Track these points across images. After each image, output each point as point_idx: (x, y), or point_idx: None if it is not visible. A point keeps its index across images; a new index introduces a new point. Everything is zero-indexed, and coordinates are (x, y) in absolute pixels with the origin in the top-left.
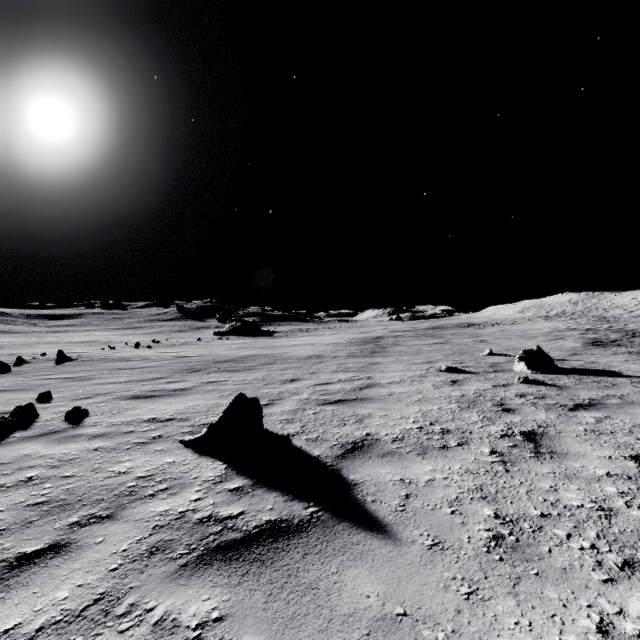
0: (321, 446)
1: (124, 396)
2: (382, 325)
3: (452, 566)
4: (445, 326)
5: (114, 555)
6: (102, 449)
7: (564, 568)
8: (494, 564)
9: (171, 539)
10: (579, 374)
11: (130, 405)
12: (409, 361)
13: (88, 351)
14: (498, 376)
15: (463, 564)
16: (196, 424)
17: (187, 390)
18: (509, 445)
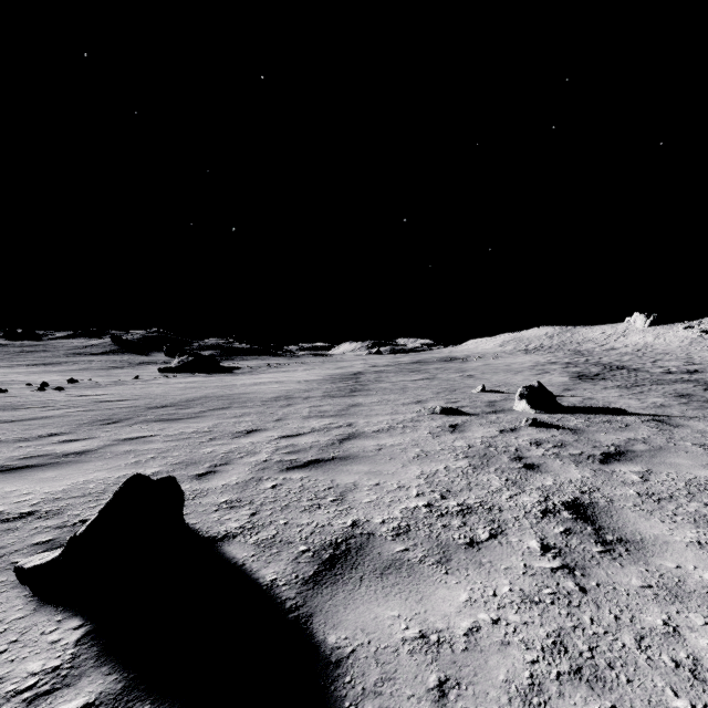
0: (279, 558)
1: None
2: (361, 359)
3: None
4: (428, 360)
5: None
6: None
7: None
8: None
9: None
10: (584, 413)
11: None
12: (396, 401)
13: None
14: (501, 418)
15: None
16: (70, 522)
17: (87, 454)
18: (561, 531)
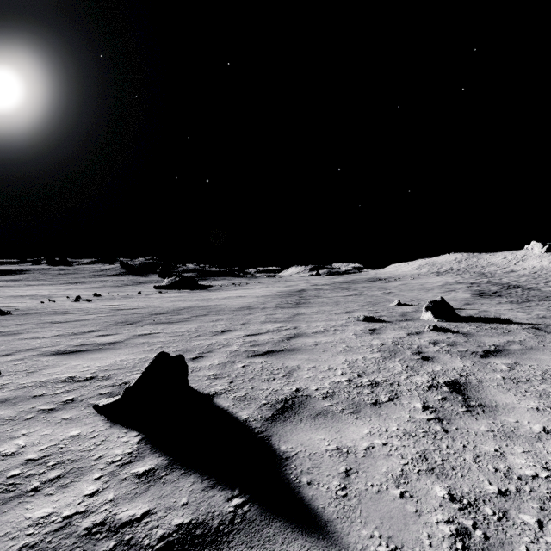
0: (249, 406)
1: (48, 352)
2: (304, 280)
3: None
4: (357, 280)
5: None
6: None
7: None
8: None
9: None
10: (477, 322)
11: (51, 362)
12: (330, 311)
13: (26, 305)
14: (410, 324)
15: None
16: (117, 383)
17: (117, 344)
18: (439, 398)
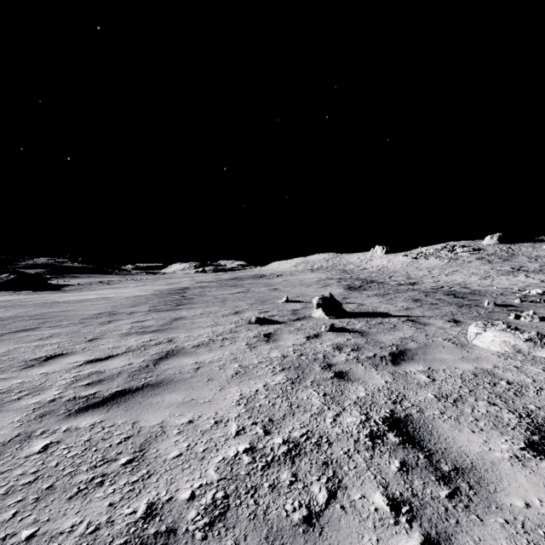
0: None
1: None
2: (189, 277)
3: None
4: (243, 277)
5: None
6: None
7: None
8: None
9: None
10: (363, 316)
11: None
12: (217, 313)
13: None
14: (304, 324)
15: None
16: None
17: None
18: (398, 467)
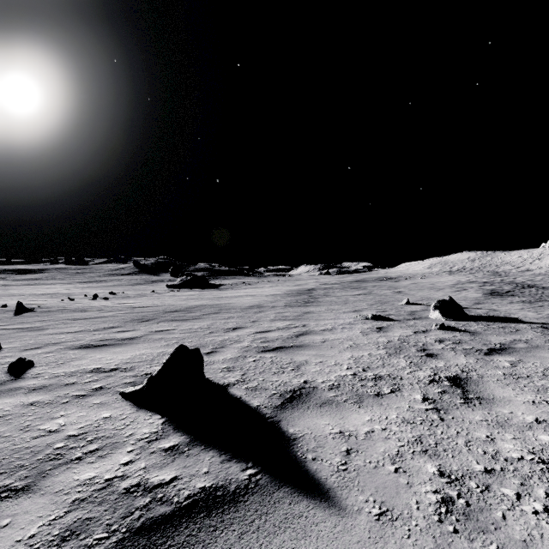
0: (260, 396)
1: (73, 346)
2: (314, 279)
3: (405, 543)
4: (367, 279)
5: (18, 544)
6: (38, 404)
7: (524, 540)
8: (449, 538)
9: (90, 518)
10: (486, 321)
11: (77, 355)
12: (339, 310)
13: (48, 302)
14: (417, 323)
15: (416, 540)
16: (139, 374)
17: (135, 339)
18: (439, 391)
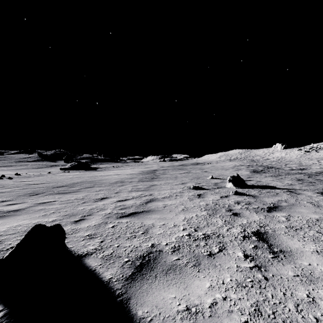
0: (114, 265)
1: None
2: (156, 164)
3: None
4: (187, 164)
5: None
6: None
7: None
8: None
9: None
10: (257, 188)
11: None
12: (172, 183)
13: None
14: (220, 191)
15: None
16: (5, 248)
17: (19, 211)
18: (252, 247)
